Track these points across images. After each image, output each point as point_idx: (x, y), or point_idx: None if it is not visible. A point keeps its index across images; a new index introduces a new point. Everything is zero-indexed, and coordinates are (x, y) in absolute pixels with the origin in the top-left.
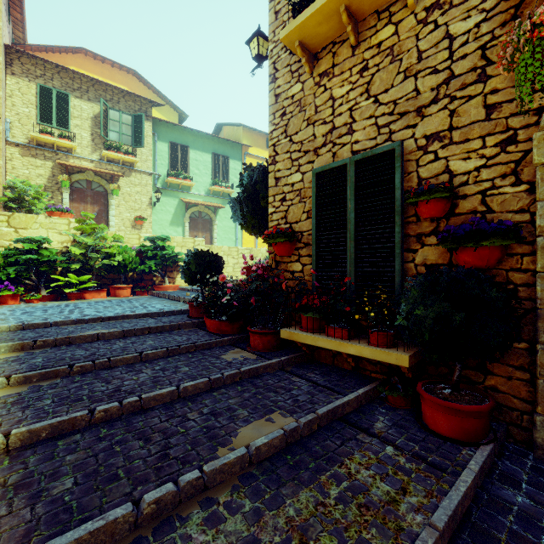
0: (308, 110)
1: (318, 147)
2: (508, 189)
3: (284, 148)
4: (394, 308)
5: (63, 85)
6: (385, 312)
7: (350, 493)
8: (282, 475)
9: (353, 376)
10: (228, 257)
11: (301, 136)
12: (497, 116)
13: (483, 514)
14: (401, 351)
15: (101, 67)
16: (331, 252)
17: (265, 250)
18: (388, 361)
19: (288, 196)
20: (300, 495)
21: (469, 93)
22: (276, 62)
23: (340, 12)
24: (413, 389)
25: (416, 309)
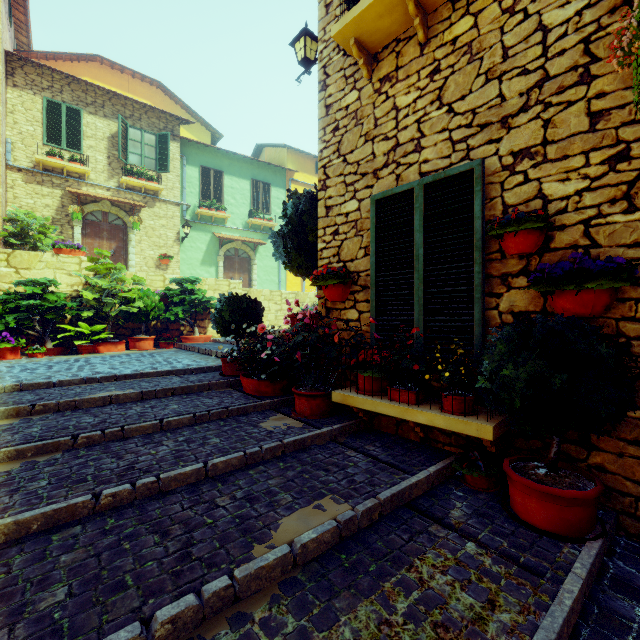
0: (365, 123)
1: (378, 168)
2: (619, 217)
3: (336, 170)
4: (474, 367)
5: (74, 99)
6: (462, 371)
7: (423, 607)
8: (335, 581)
9: (421, 449)
10: (269, 302)
11: (357, 155)
12: (604, 125)
13: (594, 635)
14: (483, 420)
15: (120, 78)
16: (394, 296)
17: (314, 294)
18: (467, 433)
19: (341, 229)
20: (358, 609)
21: (568, 98)
22: (327, 66)
23: (406, 1)
24: (497, 467)
25: (503, 369)
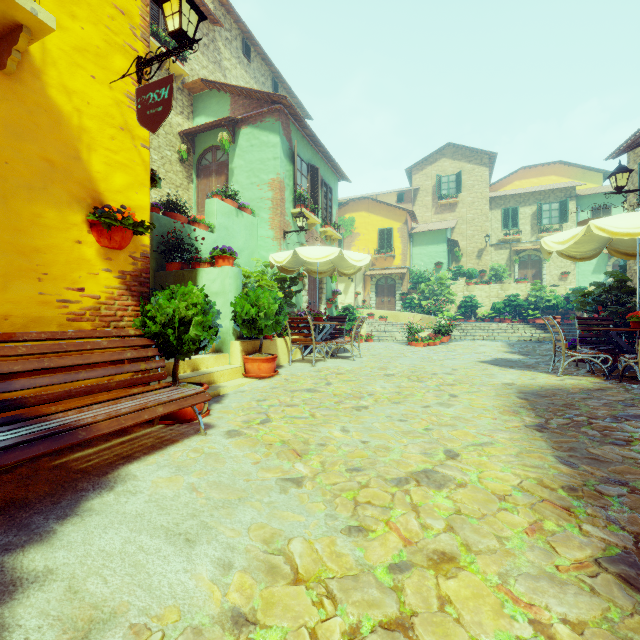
0: None
1: None
2: None
3: None
4: None
5: (514, 203)
6: None
7: None
8: None
9: None
10: None
11: None
12: None
13: None
14: None
15: (534, 171)
16: None
17: None
18: None
19: (633, 274)
20: None
21: None
22: None
23: None
24: None
25: None
